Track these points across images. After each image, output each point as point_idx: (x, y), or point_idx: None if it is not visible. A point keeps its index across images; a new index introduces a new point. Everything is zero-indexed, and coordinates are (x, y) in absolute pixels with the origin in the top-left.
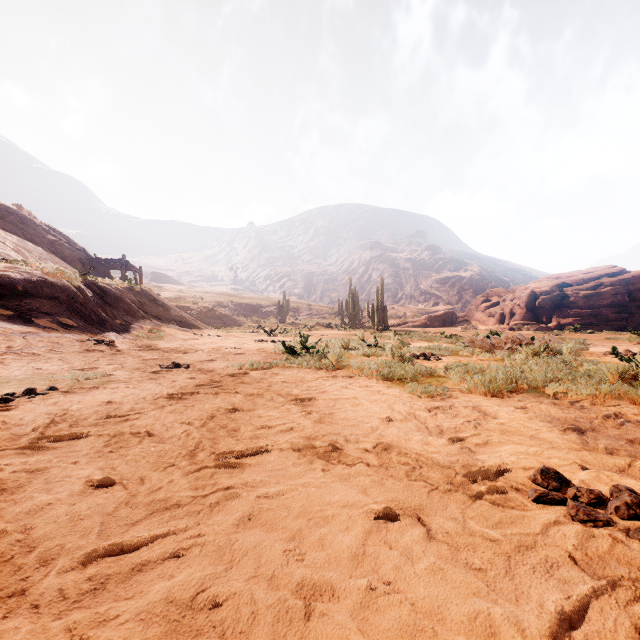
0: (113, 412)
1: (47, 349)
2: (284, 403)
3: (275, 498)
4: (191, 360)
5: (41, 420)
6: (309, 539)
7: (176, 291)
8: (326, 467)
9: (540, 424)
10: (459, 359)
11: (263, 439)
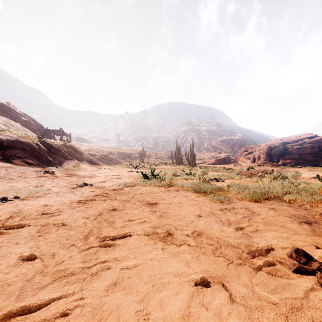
0: (46, 211)
1: (18, 176)
2: (141, 206)
3: (132, 269)
4: (93, 181)
5: (4, 216)
6: (153, 301)
7: (88, 146)
8: (164, 246)
9: (285, 219)
10: (234, 181)
11: (128, 228)
